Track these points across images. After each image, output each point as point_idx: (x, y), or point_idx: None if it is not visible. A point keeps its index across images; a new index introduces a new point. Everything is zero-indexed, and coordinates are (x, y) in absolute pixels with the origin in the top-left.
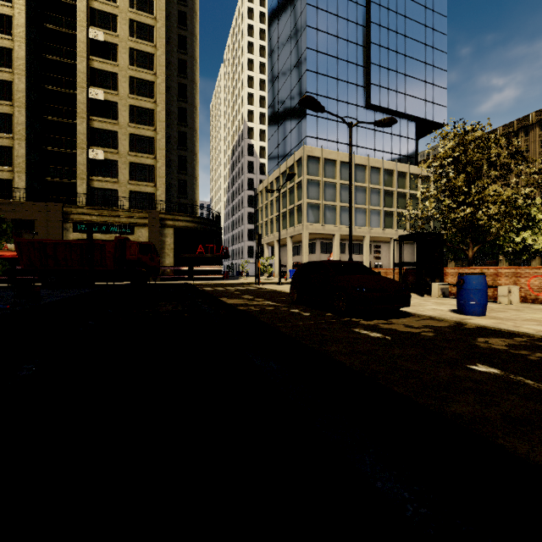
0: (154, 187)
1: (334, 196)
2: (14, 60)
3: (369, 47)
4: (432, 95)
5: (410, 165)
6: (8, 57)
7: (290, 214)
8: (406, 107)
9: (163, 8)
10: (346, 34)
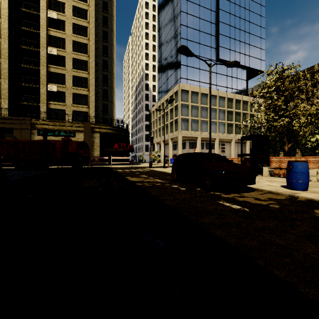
0: (88, 108)
1: (197, 114)
2: (1, 30)
3: (218, 24)
4: (256, 53)
5: (243, 95)
6: None
7: (170, 125)
8: (240, 60)
9: None
10: (204, 16)
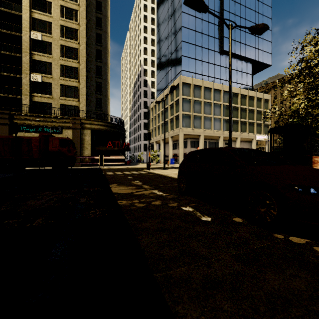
0: (78, 102)
1: (200, 110)
2: None
3: (222, 12)
4: (262, 45)
5: (249, 90)
6: None
7: (170, 122)
8: (246, 52)
9: None
10: (208, 4)
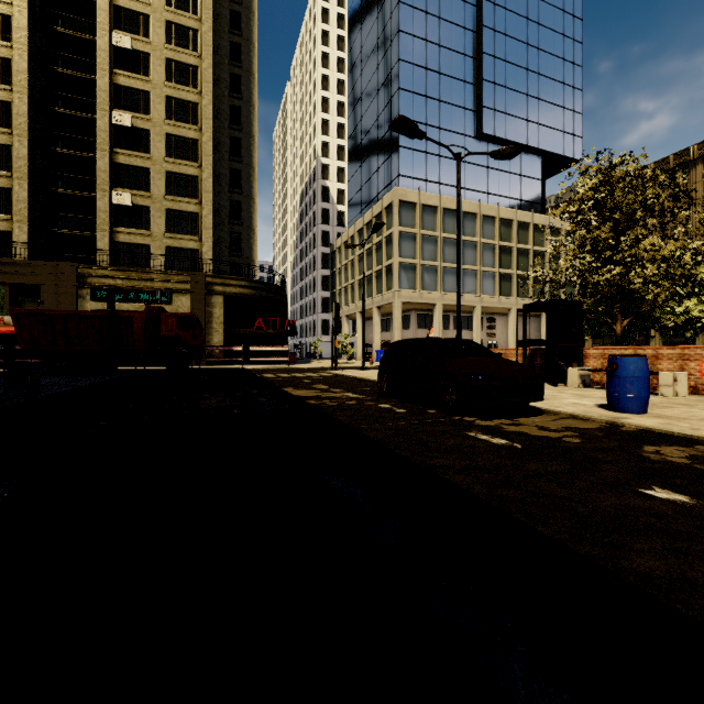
0: (198, 242)
1: (434, 254)
2: (14, 74)
3: (481, 58)
4: (563, 121)
5: (534, 213)
6: (6, 69)
7: (376, 278)
8: (528, 137)
9: (211, 7)
10: (451, 41)
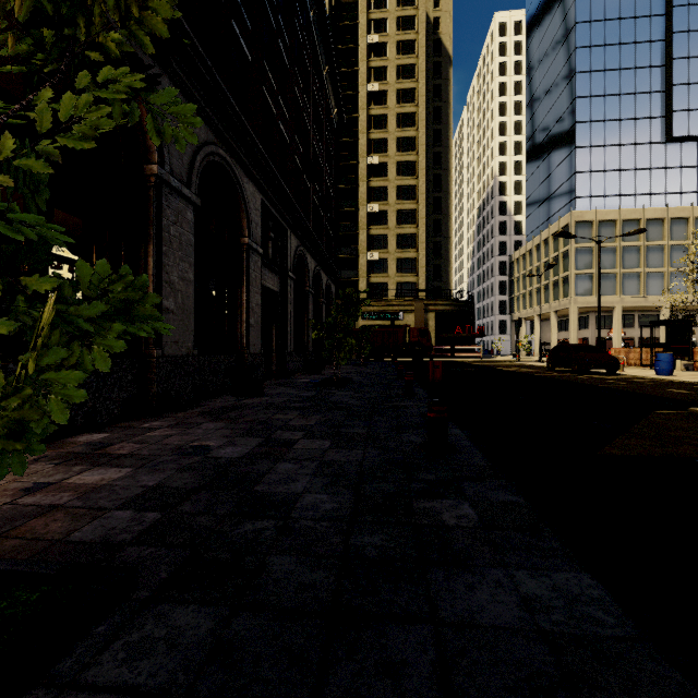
0: (416, 277)
1: (613, 263)
2: None
3: (670, 65)
4: None
5: None
6: None
7: (553, 286)
8: None
9: (424, 118)
10: (633, 60)
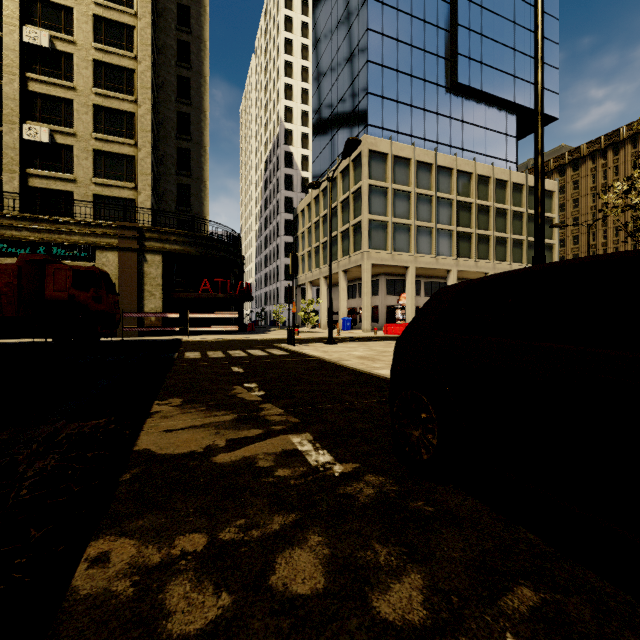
0: (134, 190)
1: (407, 212)
2: None
3: (455, 1)
4: None
5: (512, 171)
6: None
7: (343, 239)
8: (505, 90)
9: None
10: None
